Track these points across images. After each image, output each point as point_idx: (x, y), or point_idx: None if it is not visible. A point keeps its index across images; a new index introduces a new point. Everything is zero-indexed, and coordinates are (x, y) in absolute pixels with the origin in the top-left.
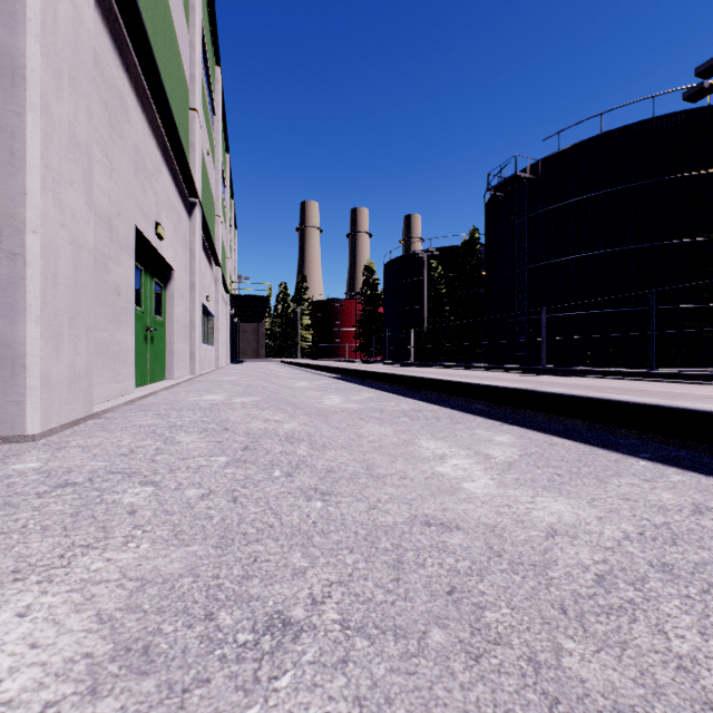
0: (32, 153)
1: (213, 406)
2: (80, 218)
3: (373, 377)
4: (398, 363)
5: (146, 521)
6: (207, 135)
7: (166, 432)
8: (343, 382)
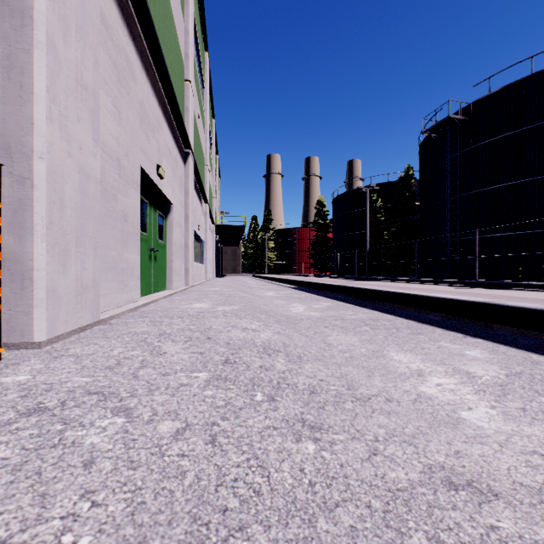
0: (39, 86)
1: (199, 313)
2: (87, 151)
3: (329, 288)
4: (345, 277)
5: (100, 482)
6: (198, 103)
7: (155, 341)
8: (303, 293)
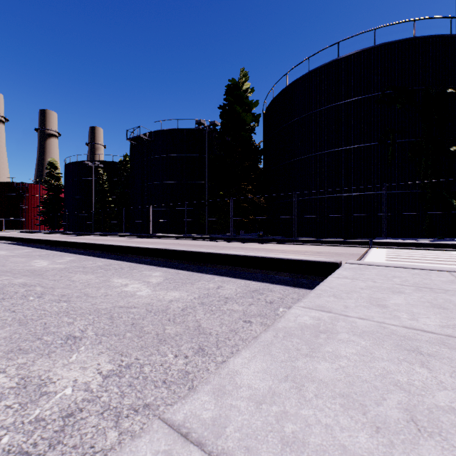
0: None
1: None
2: None
3: (36, 241)
4: (71, 233)
5: None
6: None
7: None
8: (15, 246)
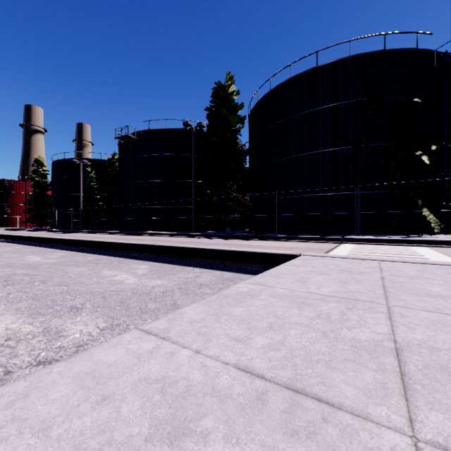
0: None
1: None
2: None
3: (25, 239)
4: (59, 231)
5: None
6: None
7: None
8: (4, 243)
